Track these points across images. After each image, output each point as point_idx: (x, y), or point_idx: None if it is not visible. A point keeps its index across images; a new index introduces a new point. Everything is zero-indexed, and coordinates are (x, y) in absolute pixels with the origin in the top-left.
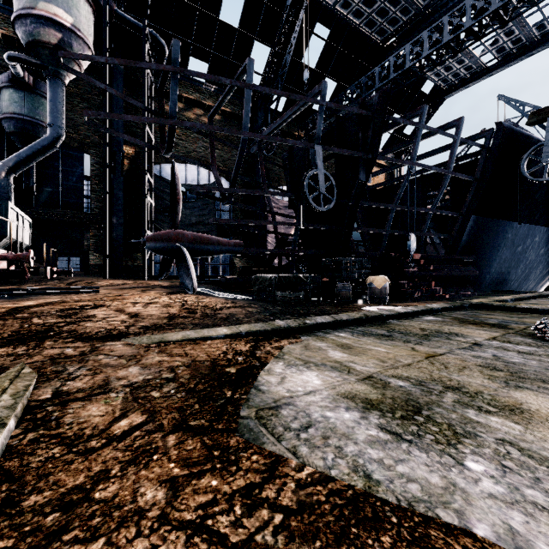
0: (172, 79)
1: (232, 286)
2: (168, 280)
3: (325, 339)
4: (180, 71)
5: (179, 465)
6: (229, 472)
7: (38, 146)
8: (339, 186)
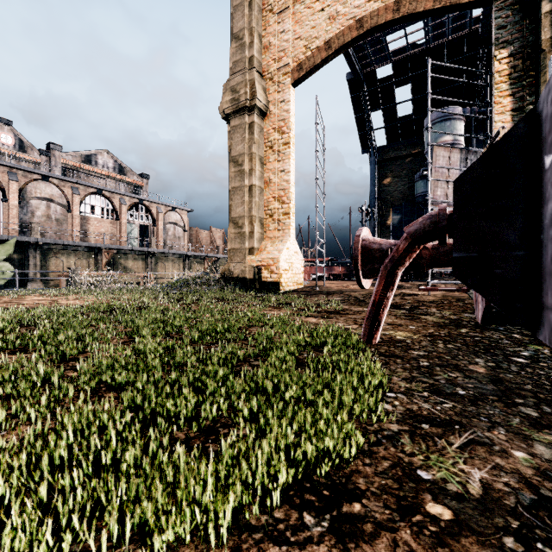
0: None
1: None
2: None
3: None
4: None
5: None
6: None
7: None
8: None
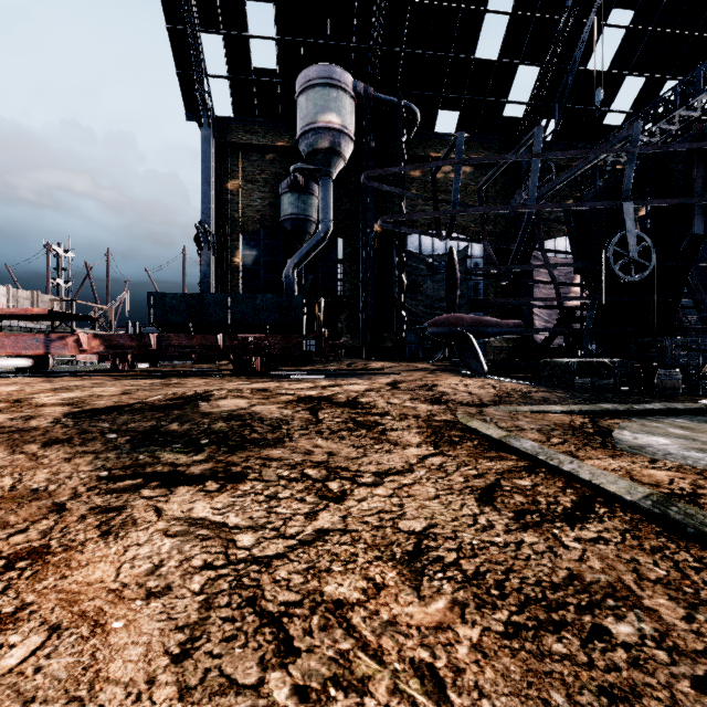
0: (456, 170)
1: (503, 370)
2: (422, 362)
3: (660, 422)
4: (465, 161)
5: (603, 453)
6: (632, 458)
7: (314, 242)
8: (656, 243)
